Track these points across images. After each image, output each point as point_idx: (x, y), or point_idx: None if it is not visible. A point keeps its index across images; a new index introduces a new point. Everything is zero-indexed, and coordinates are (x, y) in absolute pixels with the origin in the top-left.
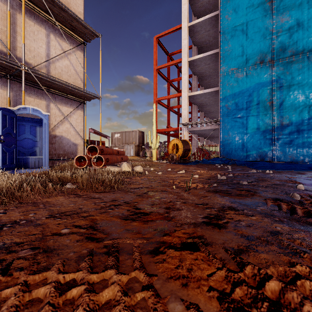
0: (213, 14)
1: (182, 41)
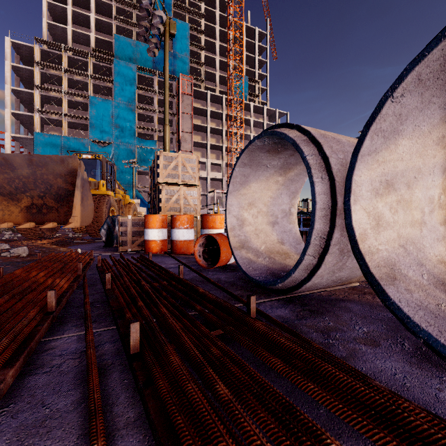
0: (31, 137)
1: (5, 144)
